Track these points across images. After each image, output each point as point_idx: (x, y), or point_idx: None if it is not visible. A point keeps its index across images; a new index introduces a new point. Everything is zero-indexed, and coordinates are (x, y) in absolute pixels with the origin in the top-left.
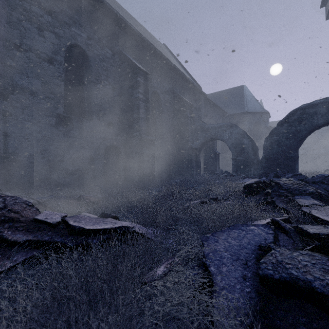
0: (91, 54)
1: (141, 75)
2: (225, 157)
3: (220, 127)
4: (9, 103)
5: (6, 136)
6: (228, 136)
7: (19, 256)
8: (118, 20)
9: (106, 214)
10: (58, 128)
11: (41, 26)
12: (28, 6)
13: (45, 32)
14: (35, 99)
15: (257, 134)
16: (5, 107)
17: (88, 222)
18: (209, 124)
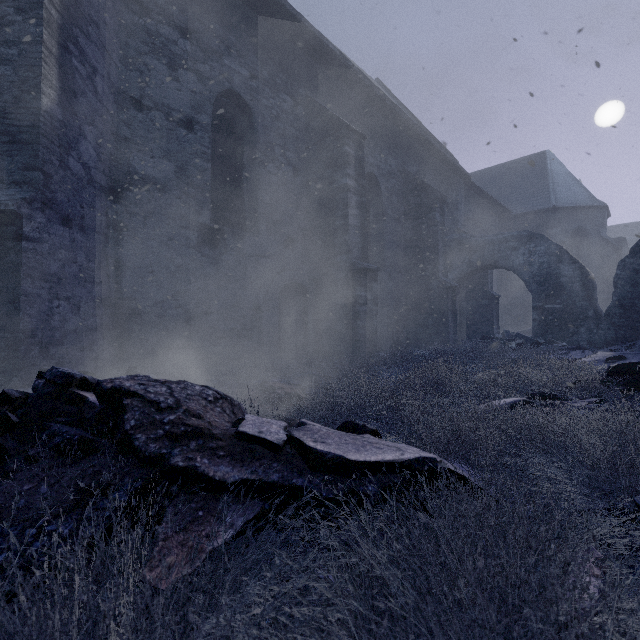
0: (257, 107)
1: (351, 140)
2: (506, 304)
3: (504, 240)
4: (124, 207)
5: (119, 269)
6: (523, 259)
7: (234, 515)
8: (305, 37)
9: (355, 425)
10: (201, 251)
11: (175, 62)
12: (153, 27)
13: (180, 71)
14: (164, 198)
15: (580, 255)
16: (118, 215)
17: (342, 443)
18: (479, 235)
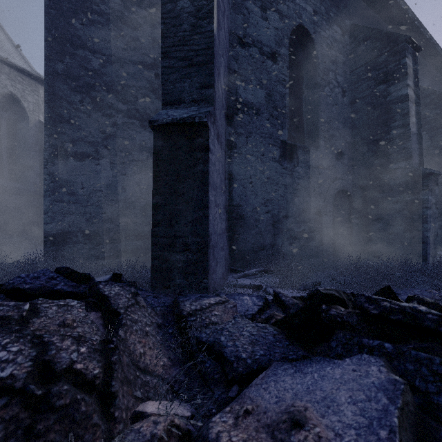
0: (317, 39)
1: (409, 53)
2: None
3: None
4: (233, 129)
5: (230, 180)
6: None
7: None
8: None
9: None
10: (282, 164)
11: (264, 4)
12: None
13: (268, 12)
14: (258, 120)
15: None
16: (230, 136)
17: None
18: None
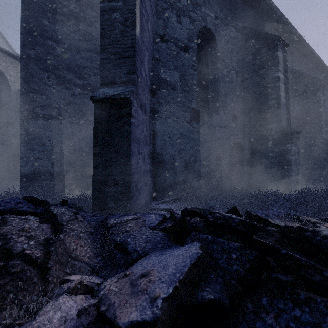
0: (218, 36)
1: (280, 48)
2: None
3: None
4: (156, 100)
5: (154, 136)
6: None
7: None
8: None
9: None
10: (192, 124)
11: (179, 12)
12: None
13: (182, 17)
14: (174, 93)
15: None
16: (153, 104)
17: None
18: None
